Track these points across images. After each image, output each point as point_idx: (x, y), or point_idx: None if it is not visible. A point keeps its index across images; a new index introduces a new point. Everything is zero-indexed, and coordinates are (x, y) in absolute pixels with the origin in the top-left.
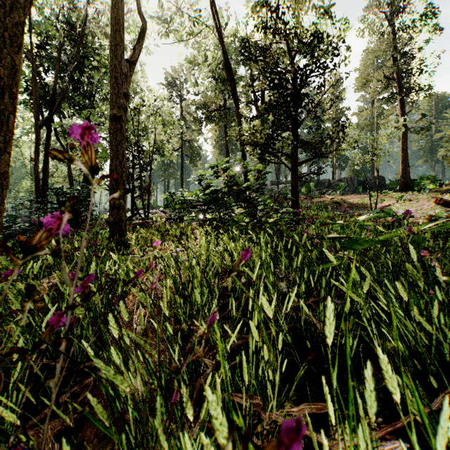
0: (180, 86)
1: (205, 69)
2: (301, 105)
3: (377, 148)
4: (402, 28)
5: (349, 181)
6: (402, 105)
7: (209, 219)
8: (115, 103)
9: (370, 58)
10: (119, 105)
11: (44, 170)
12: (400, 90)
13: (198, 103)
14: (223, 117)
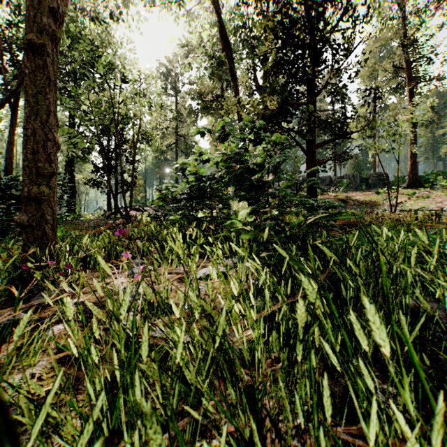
0: (175, 78)
1: (200, 52)
2: (325, 60)
3: (400, 134)
4: (411, 13)
5: (351, 178)
6: (410, 97)
7: (199, 218)
8: (33, 24)
9: (377, 46)
10: (39, 27)
11: (8, 160)
12: (408, 80)
13: (193, 91)
14: (220, 108)
